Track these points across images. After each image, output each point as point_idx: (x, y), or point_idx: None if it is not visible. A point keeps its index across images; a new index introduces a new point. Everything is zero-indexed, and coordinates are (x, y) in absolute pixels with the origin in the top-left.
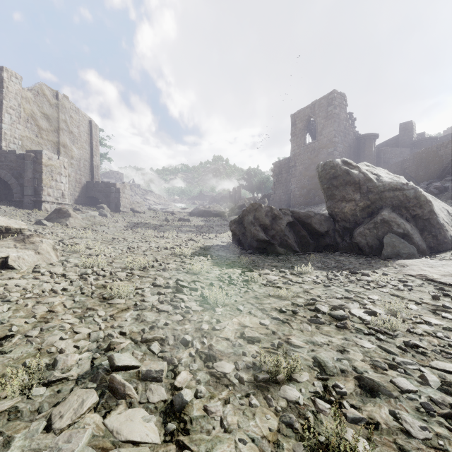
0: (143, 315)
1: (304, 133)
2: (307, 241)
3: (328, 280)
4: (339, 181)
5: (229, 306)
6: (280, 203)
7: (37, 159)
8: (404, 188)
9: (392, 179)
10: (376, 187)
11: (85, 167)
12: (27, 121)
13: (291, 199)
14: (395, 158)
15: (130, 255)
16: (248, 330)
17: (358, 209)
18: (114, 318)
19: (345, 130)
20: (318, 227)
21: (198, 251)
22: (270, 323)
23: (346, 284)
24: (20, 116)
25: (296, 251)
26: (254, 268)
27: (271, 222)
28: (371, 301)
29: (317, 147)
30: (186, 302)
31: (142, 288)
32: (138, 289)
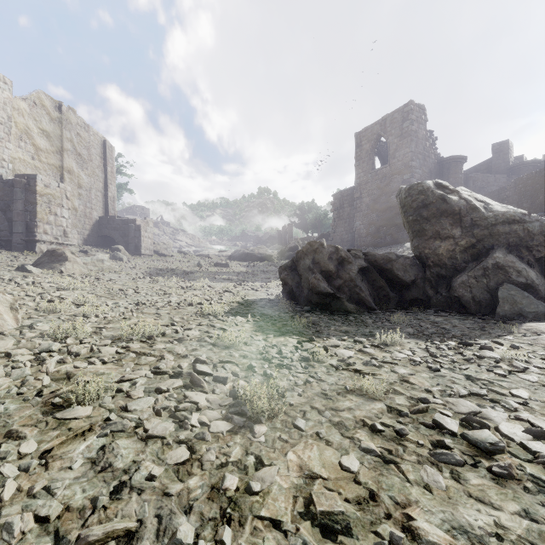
0: (113, 448)
1: (372, 156)
2: (386, 294)
3: (432, 356)
4: (431, 210)
5: (279, 419)
6: (341, 244)
7: (30, 187)
8: (525, 220)
9: (506, 208)
10: (485, 219)
11: (97, 199)
12: (20, 138)
13: (355, 239)
14: (488, 187)
15: (135, 315)
16: (319, 490)
17: (458, 249)
18: (47, 462)
19: (425, 151)
20: (401, 274)
21: (235, 308)
22: (359, 463)
23: (463, 366)
24: (11, 132)
25: (371, 309)
26: (315, 335)
27: (337, 267)
28: (521, 403)
29: (389, 174)
30: (203, 411)
31: (132, 379)
32: (125, 382)
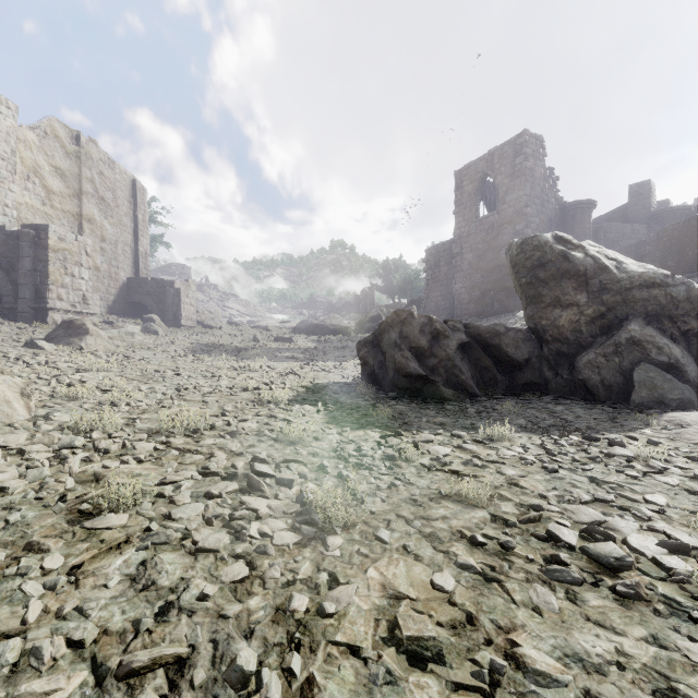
0: (156, 564)
1: (475, 200)
2: (493, 376)
3: (548, 454)
4: (549, 271)
5: (357, 529)
6: (436, 312)
7: (40, 240)
8: (668, 284)
9: (644, 268)
10: (617, 281)
11: (124, 255)
12: (27, 178)
13: (455, 306)
14: (624, 240)
15: (176, 403)
16: (406, 612)
17: (583, 320)
18: (77, 579)
19: (543, 195)
20: (512, 351)
21: (301, 395)
22: (455, 581)
23: (587, 466)
24: (15, 171)
25: (474, 395)
26: (403, 427)
27: (430, 343)
28: (657, 511)
29: (497, 223)
30: (264, 520)
31: (176, 481)
32: (166, 485)
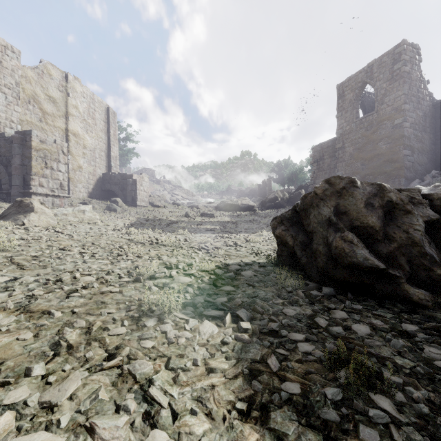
0: None
1: (356, 104)
2: None
3: None
4: None
5: None
6: None
7: (26, 142)
8: None
9: None
10: None
11: (101, 158)
12: (29, 103)
13: None
14: None
15: None
16: None
17: None
18: None
19: (419, 93)
20: None
21: (205, 288)
22: None
23: None
24: (19, 97)
25: None
26: None
27: (382, 220)
28: None
29: (376, 121)
30: None
31: None
32: None
